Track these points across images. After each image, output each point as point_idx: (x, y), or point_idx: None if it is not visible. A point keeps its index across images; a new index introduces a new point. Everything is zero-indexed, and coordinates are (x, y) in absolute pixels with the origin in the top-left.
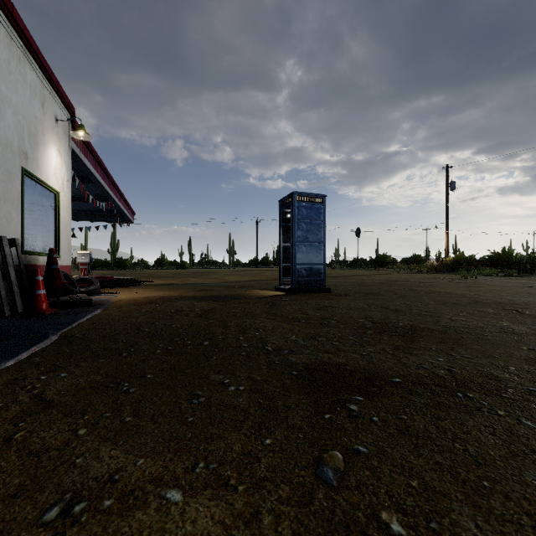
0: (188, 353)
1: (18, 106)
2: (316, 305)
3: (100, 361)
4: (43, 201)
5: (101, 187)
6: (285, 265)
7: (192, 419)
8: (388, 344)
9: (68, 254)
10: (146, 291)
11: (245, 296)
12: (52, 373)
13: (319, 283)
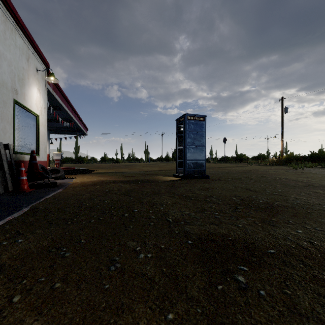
0: (113, 223)
1: (11, 60)
2: (201, 187)
3: (51, 228)
4: (28, 120)
5: (67, 113)
6: (179, 161)
7: (108, 286)
8: (255, 217)
9: (44, 153)
10: (93, 176)
11: (154, 180)
12: (13, 238)
13: (202, 172)
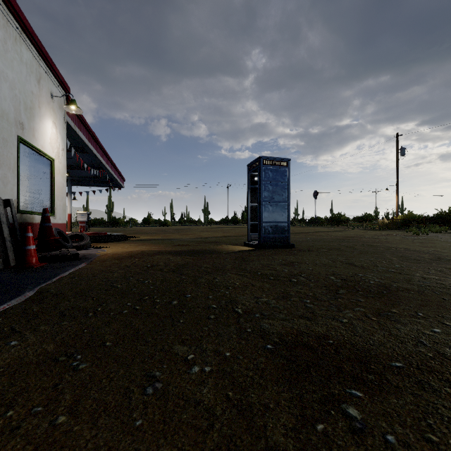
0: (154, 315)
1: (15, 81)
2: (283, 260)
3: (62, 323)
4: (40, 167)
5: (95, 156)
6: (252, 223)
7: (140, 421)
8: (366, 307)
9: (63, 213)
10: (131, 245)
11: (217, 250)
12: (3, 340)
13: (284, 239)
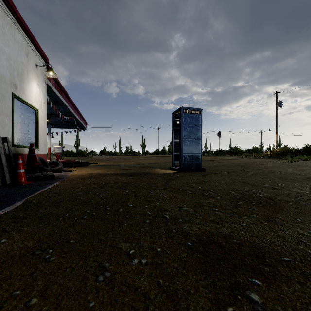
0: (106, 219)
1: (10, 55)
2: (198, 180)
3: (40, 225)
4: (28, 114)
5: (66, 107)
6: (175, 154)
7: (93, 303)
8: (259, 214)
9: (44, 147)
10: (91, 169)
11: (151, 173)
12: None
13: (198, 165)
